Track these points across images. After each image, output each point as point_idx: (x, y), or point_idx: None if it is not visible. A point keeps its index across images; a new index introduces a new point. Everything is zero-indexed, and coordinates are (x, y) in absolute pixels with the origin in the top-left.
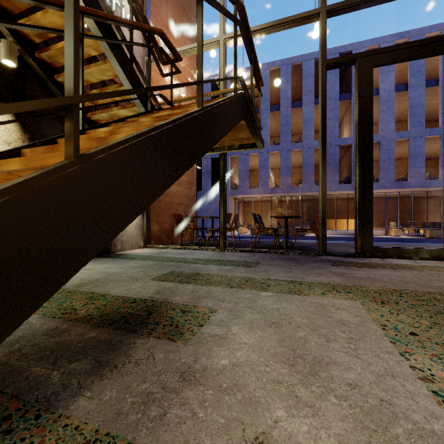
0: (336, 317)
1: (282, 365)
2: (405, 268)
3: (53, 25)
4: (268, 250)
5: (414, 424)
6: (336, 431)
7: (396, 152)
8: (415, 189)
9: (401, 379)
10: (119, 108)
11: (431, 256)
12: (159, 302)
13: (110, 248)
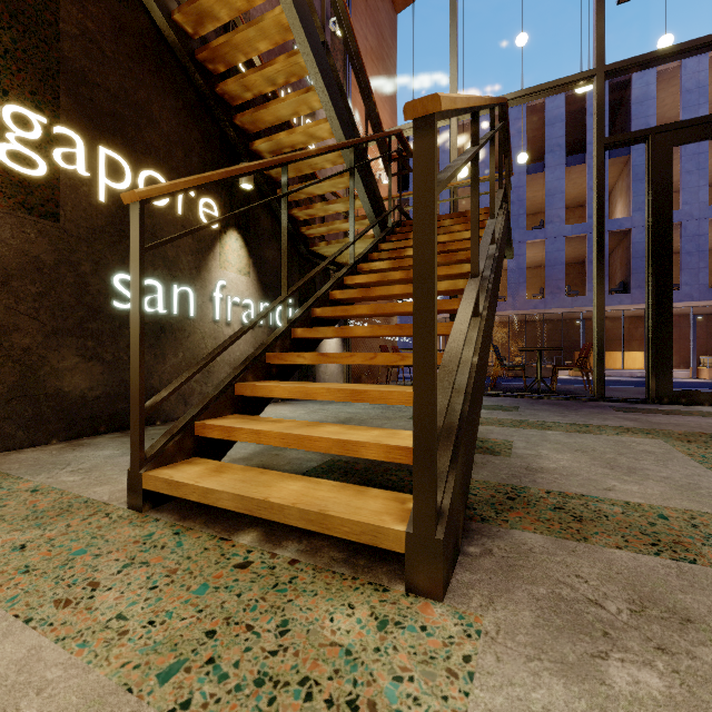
0: (640, 448)
1: (602, 468)
2: None
3: (293, 142)
4: (519, 394)
5: None
6: (658, 489)
7: None
8: None
9: (706, 477)
10: (343, 222)
11: None
12: None
13: None
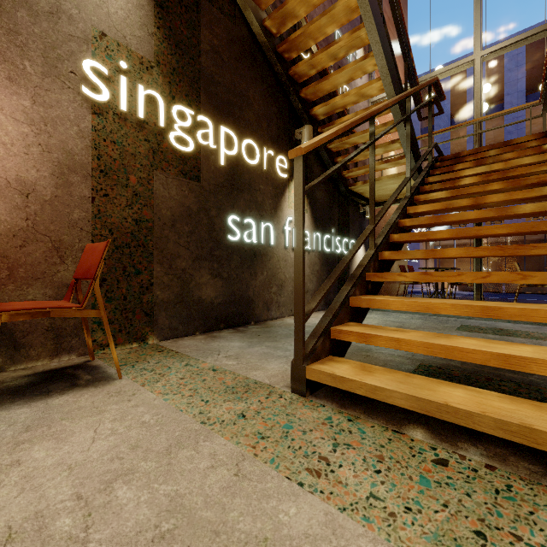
0: None
1: None
2: None
3: (345, 103)
4: None
5: None
6: None
7: None
8: None
9: None
10: (381, 163)
11: None
12: None
13: None
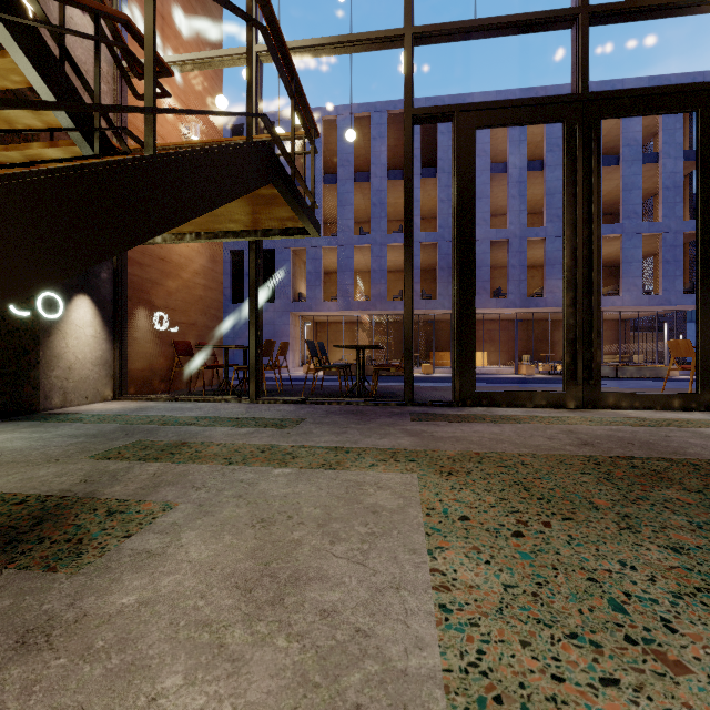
0: (370, 501)
1: (231, 592)
2: (509, 421)
3: None
4: (327, 400)
5: (384, 663)
6: (253, 697)
7: (530, 256)
8: (552, 308)
9: (406, 592)
10: (44, 145)
11: (549, 402)
12: (74, 498)
13: (37, 403)
